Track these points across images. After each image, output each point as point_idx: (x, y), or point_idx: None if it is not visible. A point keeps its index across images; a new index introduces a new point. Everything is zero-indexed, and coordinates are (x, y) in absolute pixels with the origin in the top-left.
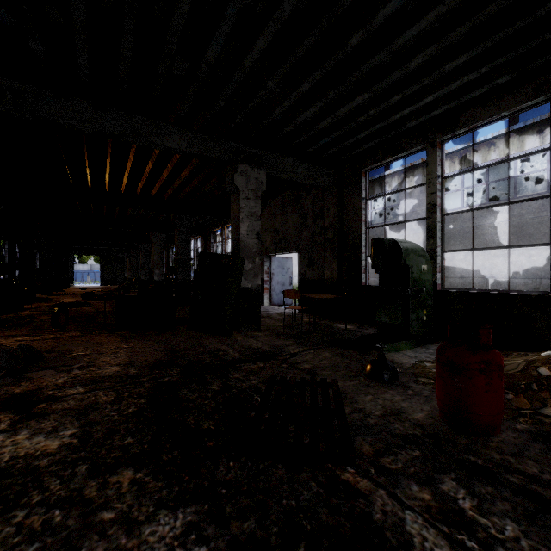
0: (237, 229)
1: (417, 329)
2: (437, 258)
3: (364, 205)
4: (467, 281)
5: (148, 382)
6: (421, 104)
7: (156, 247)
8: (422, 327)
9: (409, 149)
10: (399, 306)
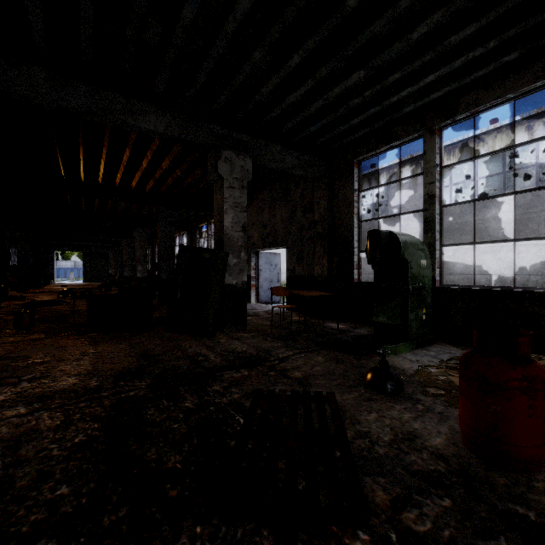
0: (220, 221)
1: (416, 329)
2: (436, 253)
3: (356, 197)
4: (455, 277)
5: (108, 398)
6: (420, 85)
7: (139, 242)
8: (421, 327)
9: (405, 137)
10: (398, 305)
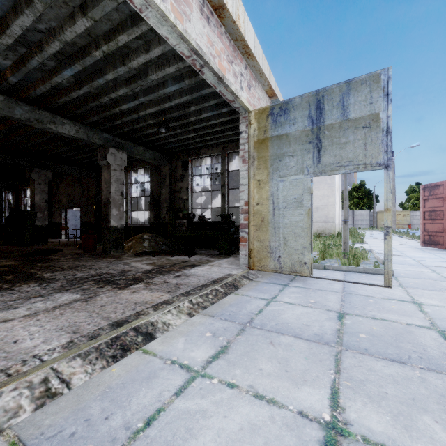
0: (34, 198)
1: None
2: (128, 213)
3: None
4: None
5: None
6: None
7: None
8: None
9: None
10: None
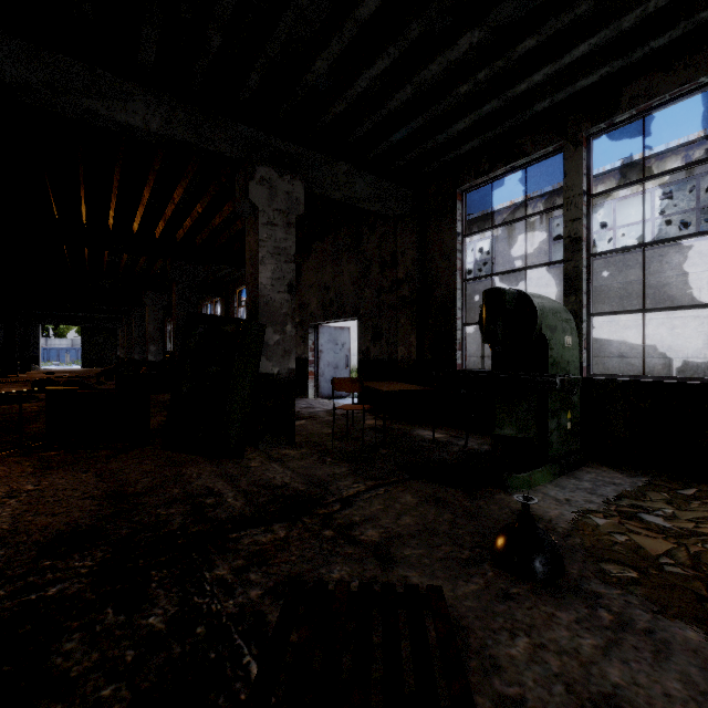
0: (254, 276)
1: (558, 445)
2: (582, 326)
3: (459, 244)
4: None
5: None
6: (565, 62)
7: (151, 312)
8: (565, 441)
9: (534, 151)
10: (531, 407)
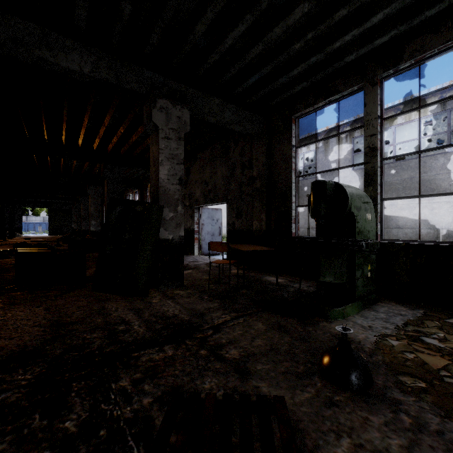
0: (156, 173)
1: (362, 287)
2: (377, 207)
3: (294, 153)
4: None
5: None
6: (367, 26)
7: (92, 199)
8: (366, 285)
9: (344, 90)
10: (344, 262)
